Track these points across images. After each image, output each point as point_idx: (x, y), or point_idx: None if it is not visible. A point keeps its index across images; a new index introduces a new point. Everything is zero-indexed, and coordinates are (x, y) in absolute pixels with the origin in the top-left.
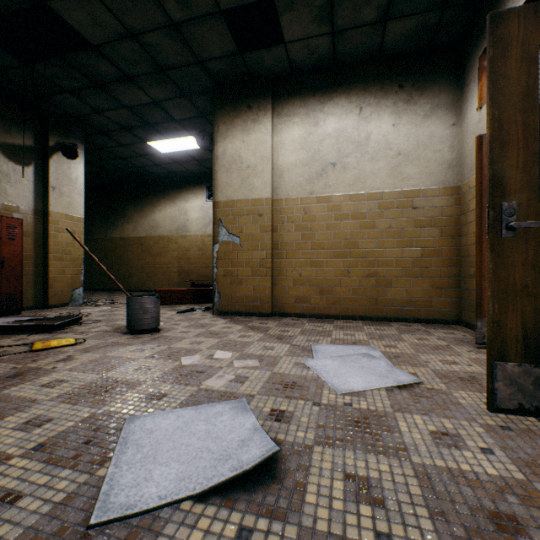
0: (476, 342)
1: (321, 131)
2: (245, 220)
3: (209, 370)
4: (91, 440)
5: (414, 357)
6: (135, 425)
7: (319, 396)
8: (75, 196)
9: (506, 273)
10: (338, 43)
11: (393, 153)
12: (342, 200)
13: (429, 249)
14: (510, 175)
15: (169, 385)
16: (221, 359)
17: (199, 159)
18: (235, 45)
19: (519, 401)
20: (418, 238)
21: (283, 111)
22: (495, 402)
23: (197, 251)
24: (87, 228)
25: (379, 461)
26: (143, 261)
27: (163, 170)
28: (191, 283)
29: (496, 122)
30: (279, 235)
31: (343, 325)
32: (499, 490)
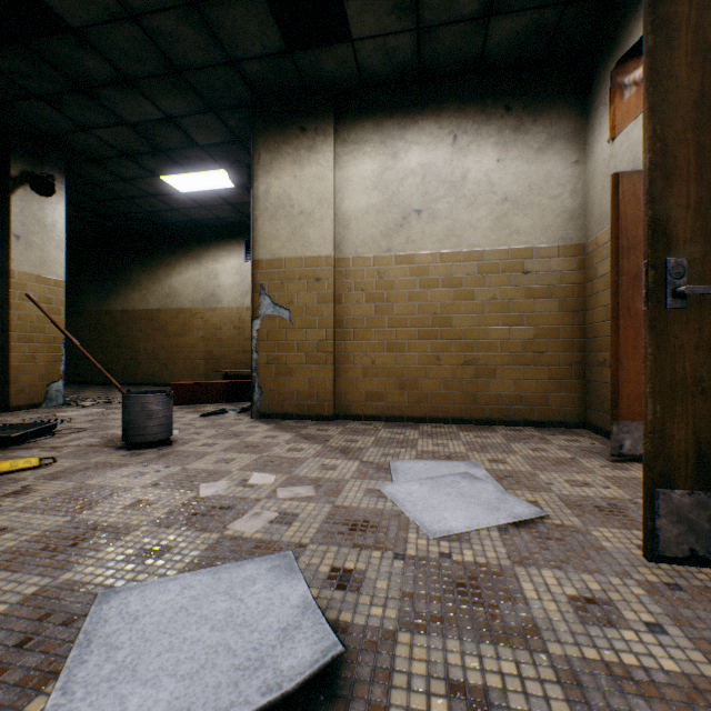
0: (611, 454)
1: (402, 165)
2: (296, 286)
3: (240, 505)
4: (30, 640)
5: (531, 476)
6: (110, 607)
7: (403, 542)
8: (51, 249)
9: (672, 361)
10: (425, 45)
11: (498, 198)
12: (429, 260)
13: (544, 327)
14: (677, 218)
15: (175, 531)
16: (259, 485)
17: (234, 202)
18: (283, 40)
19: (690, 545)
20: (531, 313)
21: (350, 137)
22: (657, 548)
23: (231, 329)
24: (74, 296)
25: (499, 655)
26: (156, 343)
27: (183, 216)
28: (223, 374)
29: (658, 142)
30: (344, 308)
31: (432, 431)
32: (688, 701)
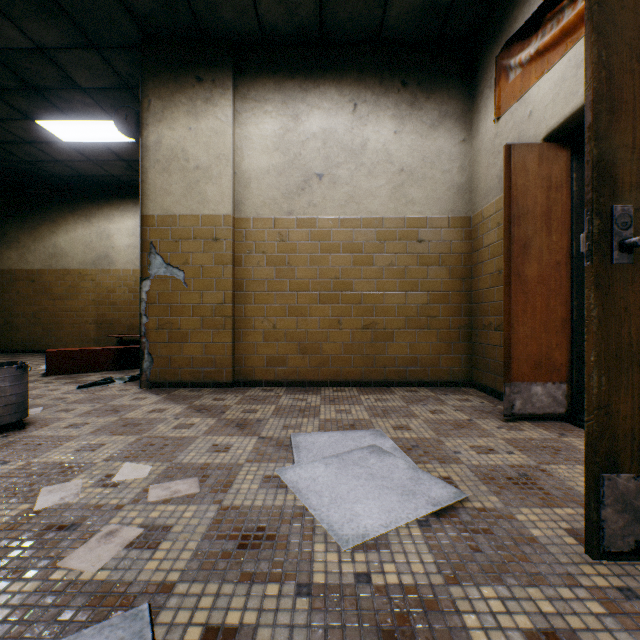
0: (504, 414)
1: (304, 128)
2: (192, 246)
3: (91, 519)
4: None
5: (438, 444)
6: None
7: (308, 561)
8: None
9: (618, 325)
10: (327, 5)
11: (395, 168)
12: (331, 225)
13: (436, 293)
14: (623, 159)
15: None
16: (127, 482)
17: (128, 159)
18: None
19: (636, 536)
20: (425, 279)
21: (251, 94)
22: (602, 543)
23: (126, 292)
24: None
25: None
26: (37, 306)
27: (69, 170)
28: (117, 339)
29: (603, 69)
30: (244, 270)
31: (334, 395)
32: None
